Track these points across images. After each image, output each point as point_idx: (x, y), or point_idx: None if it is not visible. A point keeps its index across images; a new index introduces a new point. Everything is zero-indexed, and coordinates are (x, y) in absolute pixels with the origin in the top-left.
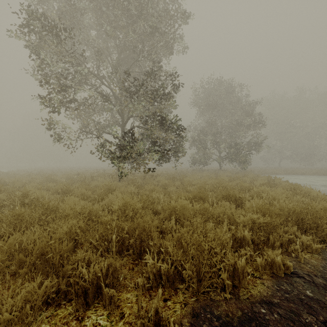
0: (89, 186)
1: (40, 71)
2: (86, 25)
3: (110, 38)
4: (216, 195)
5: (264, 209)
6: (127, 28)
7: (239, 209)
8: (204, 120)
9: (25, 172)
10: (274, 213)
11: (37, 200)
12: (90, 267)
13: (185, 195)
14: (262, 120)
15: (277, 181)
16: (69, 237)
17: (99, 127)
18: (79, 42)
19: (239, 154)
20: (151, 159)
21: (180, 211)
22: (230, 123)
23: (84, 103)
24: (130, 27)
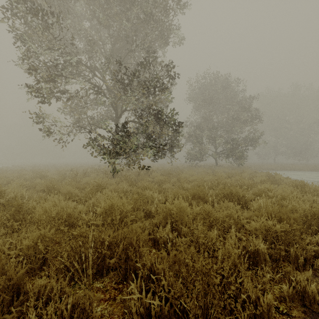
0: (80, 182)
1: (26, 59)
2: (78, 15)
3: (103, 28)
4: (216, 194)
5: (280, 213)
6: (121, 16)
7: (242, 209)
8: (199, 116)
9: (20, 168)
10: (292, 218)
11: (15, 200)
12: (49, 305)
13: (182, 193)
14: (259, 115)
15: (277, 177)
16: (35, 252)
17: (92, 122)
18: (67, 27)
19: (236, 150)
20: (145, 154)
21: (176, 215)
22: (226, 118)
23: (74, 95)
24: (123, 14)
